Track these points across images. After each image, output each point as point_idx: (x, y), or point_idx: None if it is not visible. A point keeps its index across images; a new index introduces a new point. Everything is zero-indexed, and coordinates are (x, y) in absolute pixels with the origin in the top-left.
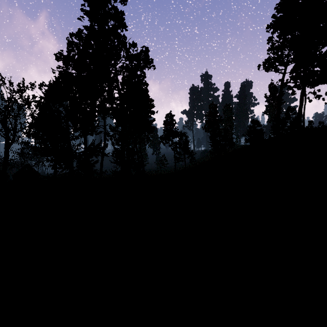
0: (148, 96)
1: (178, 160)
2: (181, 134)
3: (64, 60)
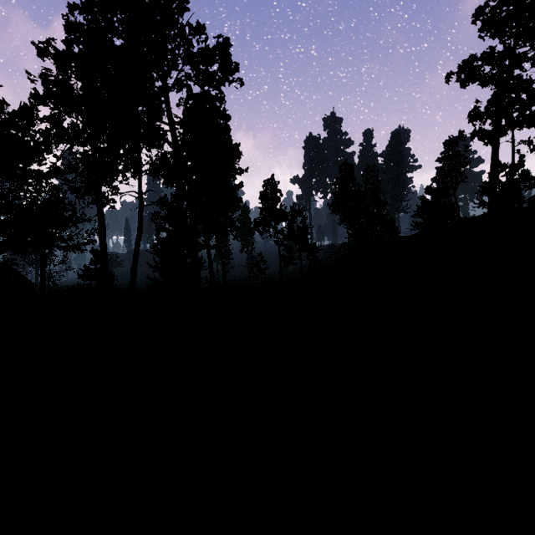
0: (230, 139)
1: (288, 263)
2: (294, 212)
3: (55, 57)
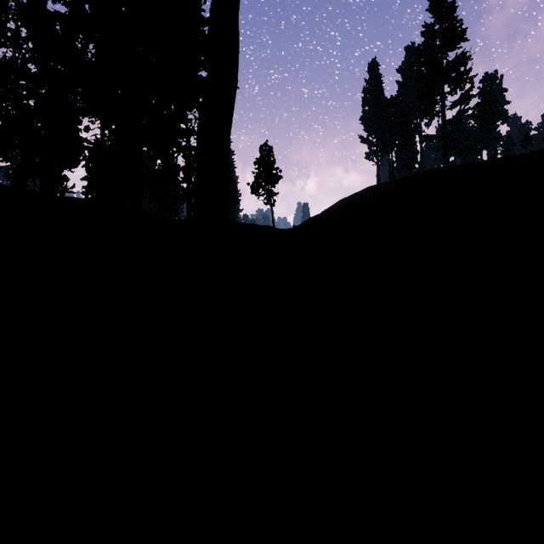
0: None
1: None
2: None
3: None
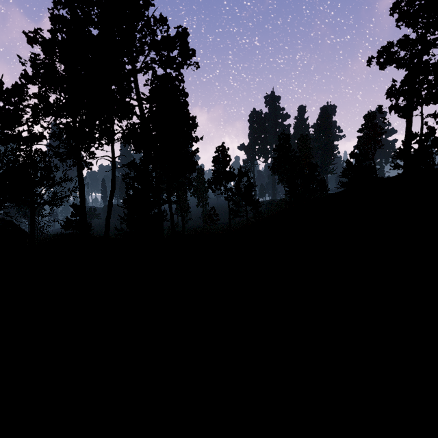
0: (188, 112)
1: (236, 215)
2: (241, 173)
3: (42, 44)
